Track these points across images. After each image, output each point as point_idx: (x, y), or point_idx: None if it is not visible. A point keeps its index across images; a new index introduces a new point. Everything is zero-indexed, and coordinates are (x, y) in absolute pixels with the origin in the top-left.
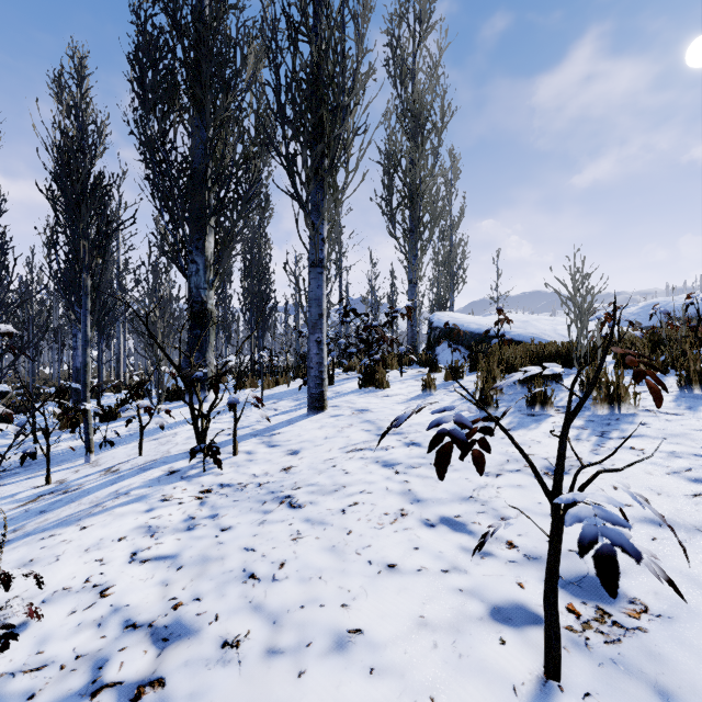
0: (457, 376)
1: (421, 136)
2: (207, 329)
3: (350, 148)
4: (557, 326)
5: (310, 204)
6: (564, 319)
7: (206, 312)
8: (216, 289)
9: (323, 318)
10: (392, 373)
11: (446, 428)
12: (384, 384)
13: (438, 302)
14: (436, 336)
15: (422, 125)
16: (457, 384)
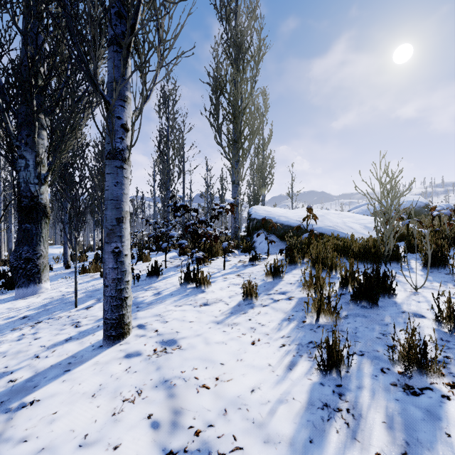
0: (277, 276)
1: (242, 62)
2: (38, 223)
3: (161, 25)
4: (343, 218)
5: (107, 81)
6: (346, 213)
7: (37, 206)
8: (51, 184)
9: (123, 223)
10: (217, 262)
11: (286, 435)
12: (205, 284)
13: (253, 197)
14: (253, 225)
15: (243, 53)
16: (279, 287)
